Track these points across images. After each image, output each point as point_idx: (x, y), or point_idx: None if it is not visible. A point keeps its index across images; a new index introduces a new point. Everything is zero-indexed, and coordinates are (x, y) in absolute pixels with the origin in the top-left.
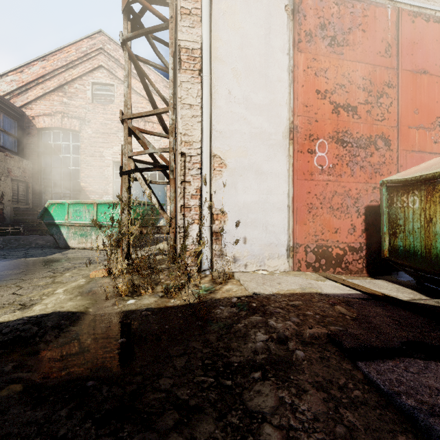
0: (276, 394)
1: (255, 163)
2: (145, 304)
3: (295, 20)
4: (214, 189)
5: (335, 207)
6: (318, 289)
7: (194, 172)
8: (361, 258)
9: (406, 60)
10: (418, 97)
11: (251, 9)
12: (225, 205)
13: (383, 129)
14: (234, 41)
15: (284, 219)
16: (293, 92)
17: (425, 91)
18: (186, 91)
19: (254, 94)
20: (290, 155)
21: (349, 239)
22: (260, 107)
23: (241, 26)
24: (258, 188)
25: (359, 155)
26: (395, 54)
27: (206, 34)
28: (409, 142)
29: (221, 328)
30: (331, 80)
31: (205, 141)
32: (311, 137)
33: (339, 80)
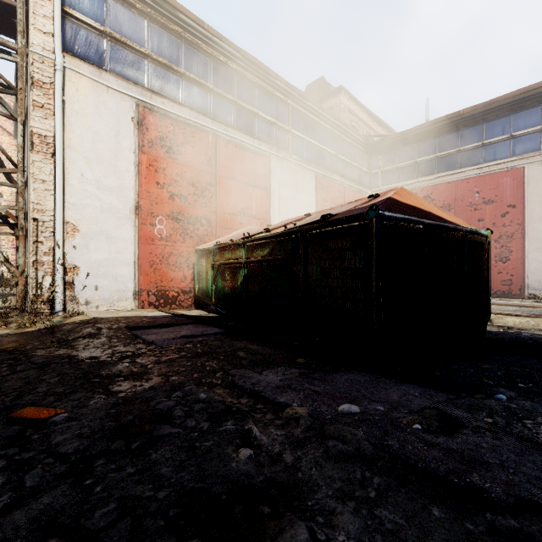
0: (87, 341)
1: (106, 230)
2: (2, 333)
3: (140, 130)
4: (68, 248)
5: (171, 263)
6: (144, 314)
7: (48, 234)
8: (191, 298)
9: (222, 170)
10: (230, 195)
11: (102, 115)
12: (78, 261)
13: (207, 213)
14: (87, 136)
15: (132, 272)
16: (139, 181)
17: (235, 191)
18: (39, 168)
19: (105, 178)
20: (136, 226)
21: (182, 285)
22: (110, 189)
23: (93, 125)
24: (108, 249)
25: (190, 229)
26: (215, 165)
27: (59, 128)
28: (224, 222)
29: (66, 332)
30: (168, 177)
31: (59, 211)
32: (153, 215)
33: (174, 177)
